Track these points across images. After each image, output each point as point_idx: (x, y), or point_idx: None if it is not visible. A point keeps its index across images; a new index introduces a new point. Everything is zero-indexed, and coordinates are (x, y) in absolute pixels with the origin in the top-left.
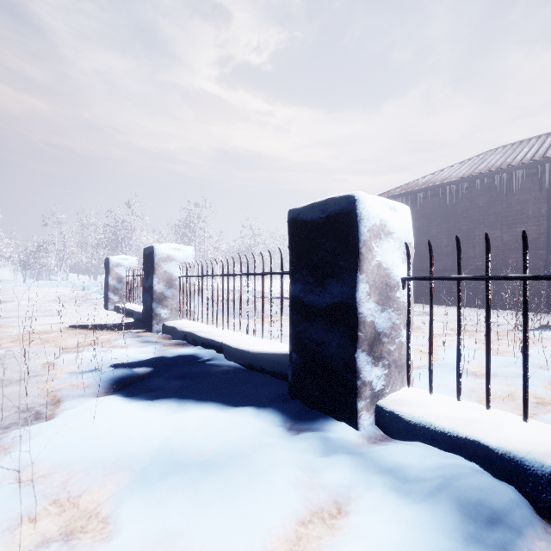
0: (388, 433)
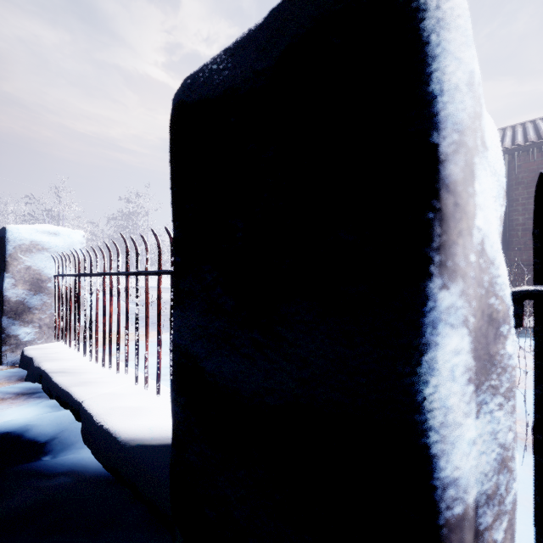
0: None
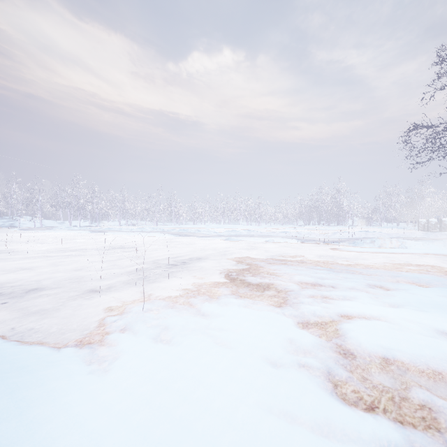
0: None
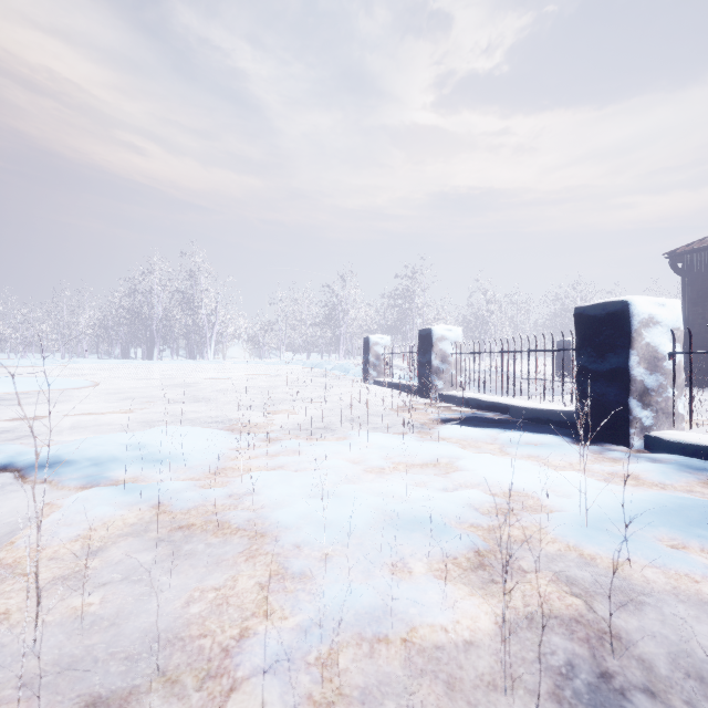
0: (653, 449)
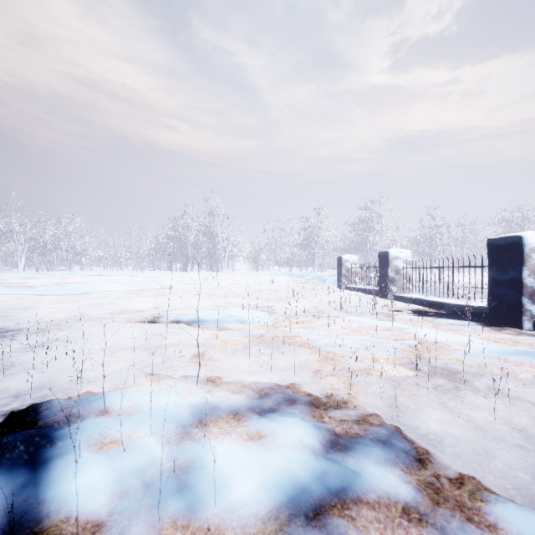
0: None
